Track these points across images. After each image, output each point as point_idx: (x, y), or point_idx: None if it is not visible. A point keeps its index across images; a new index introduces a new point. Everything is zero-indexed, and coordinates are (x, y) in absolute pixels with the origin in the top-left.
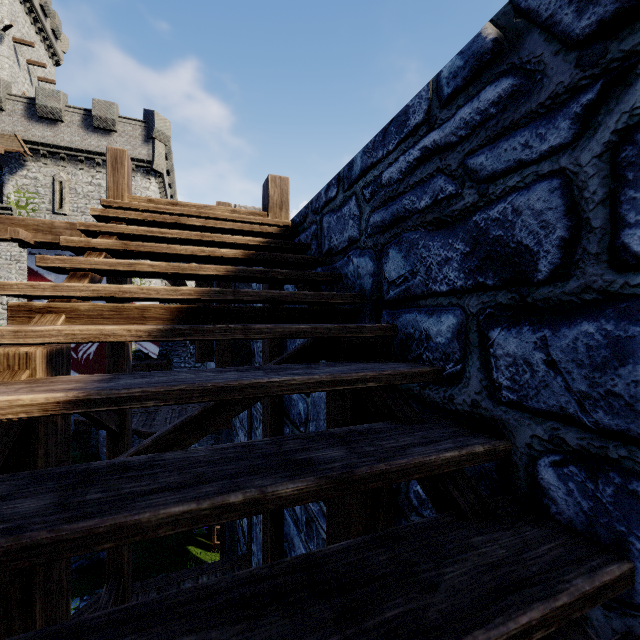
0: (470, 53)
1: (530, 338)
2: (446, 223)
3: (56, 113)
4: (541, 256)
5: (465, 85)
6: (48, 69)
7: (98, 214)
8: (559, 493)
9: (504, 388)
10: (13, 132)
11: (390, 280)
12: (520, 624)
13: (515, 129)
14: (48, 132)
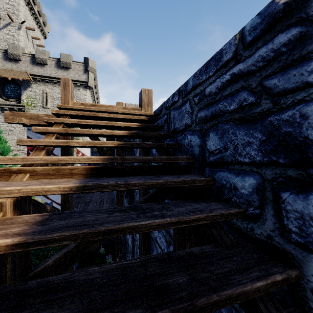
0: (266, 13)
1: None
2: (248, 120)
3: (44, 61)
4: None
5: (262, 34)
6: (41, 40)
7: (55, 112)
8: None
9: (293, 232)
10: (25, 70)
11: (210, 150)
12: None
13: (302, 61)
14: (40, 70)
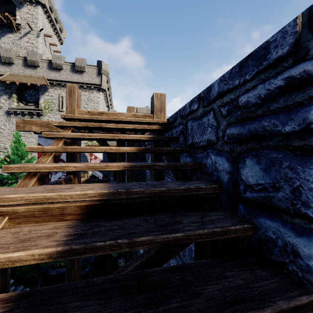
0: None
1: None
2: None
3: (60, 66)
4: None
5: None
6: (58, 46)
7: (57, 125)
8: None
9: None
10: (43, 76)
11: (247, 183)
12: None
13: None
14: (57, 74)
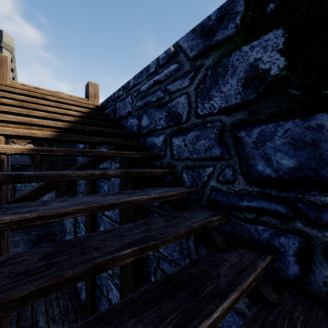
0: (167, 53)
1: (181, 139)
2: (161, 106)
3: None
4: (183, 116)
5: (166, 63)
6: None
7: None
8: (187, 179)
9: (175, 155)
10: None
11: (143, 126)
12: (170, 193)
13: (178, 79)
14: None
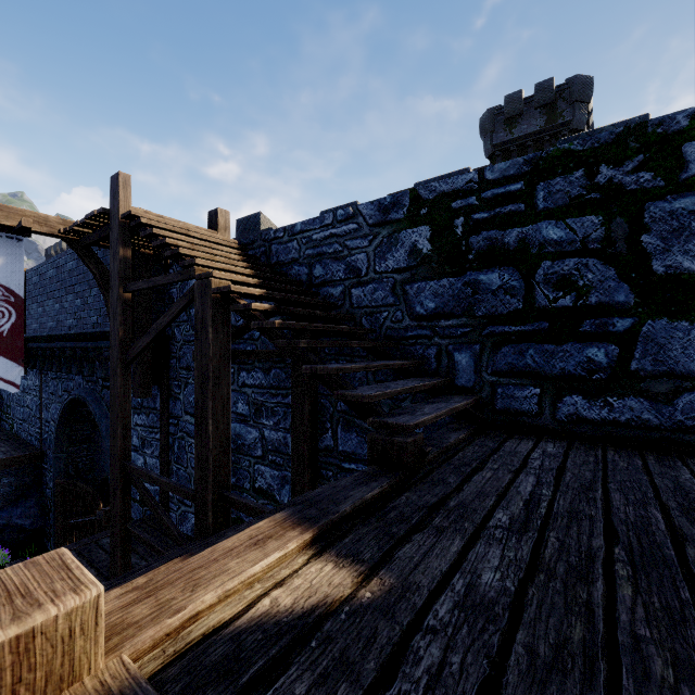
0: (346, 212)
1: (361, 290)
2: (339, 259)
3: None
4: (363, 270)
5: (345, 220)
6: None
7: (145, 222)
8: (366, 324)
9: (355, 304)
10: None
11: (316, 276)
12: (360, 328)
13: (357, 238)
14: None
